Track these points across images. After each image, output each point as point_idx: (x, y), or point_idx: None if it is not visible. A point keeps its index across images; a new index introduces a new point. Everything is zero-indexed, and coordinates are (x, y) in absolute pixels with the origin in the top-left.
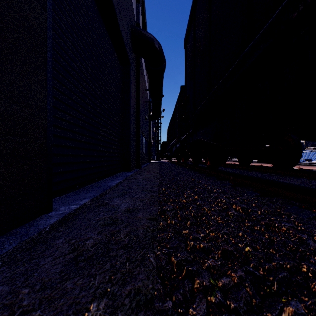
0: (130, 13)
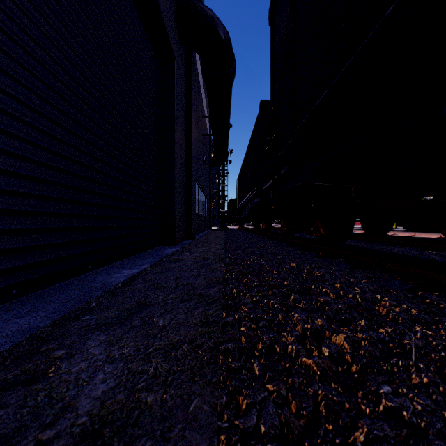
0: None
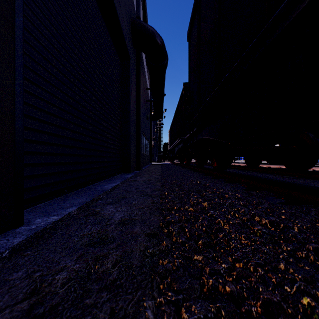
0: (130, 3)
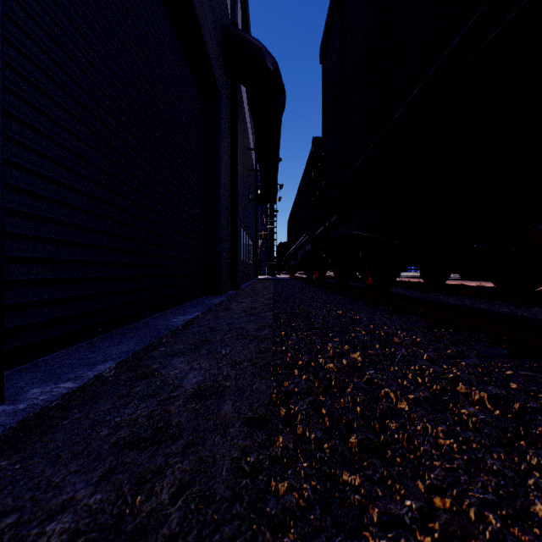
0: None
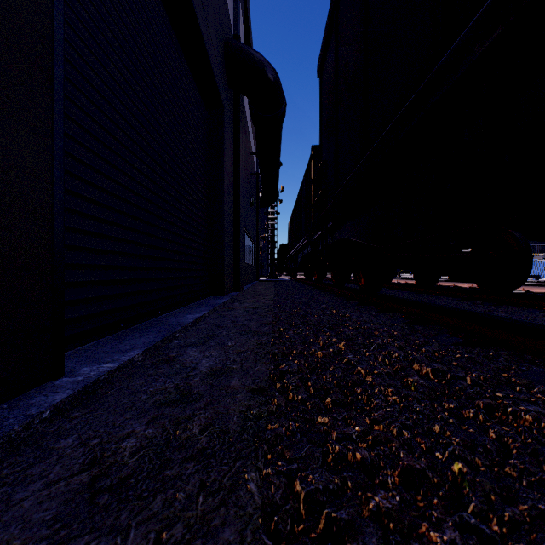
0: (223, 15)
